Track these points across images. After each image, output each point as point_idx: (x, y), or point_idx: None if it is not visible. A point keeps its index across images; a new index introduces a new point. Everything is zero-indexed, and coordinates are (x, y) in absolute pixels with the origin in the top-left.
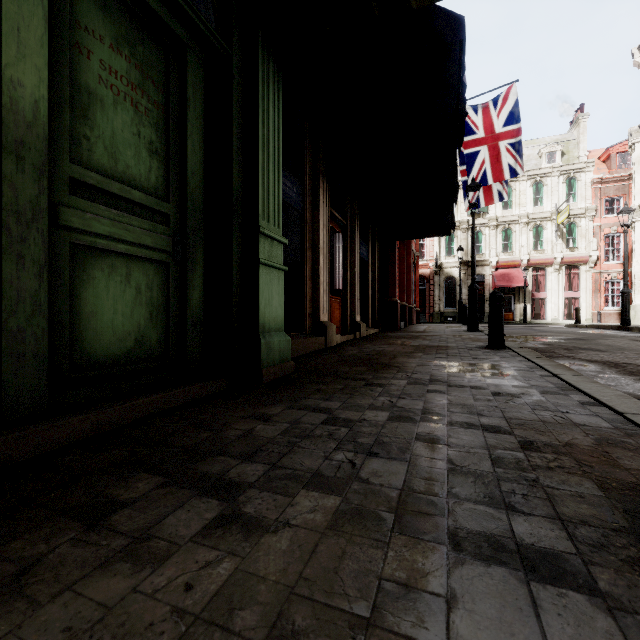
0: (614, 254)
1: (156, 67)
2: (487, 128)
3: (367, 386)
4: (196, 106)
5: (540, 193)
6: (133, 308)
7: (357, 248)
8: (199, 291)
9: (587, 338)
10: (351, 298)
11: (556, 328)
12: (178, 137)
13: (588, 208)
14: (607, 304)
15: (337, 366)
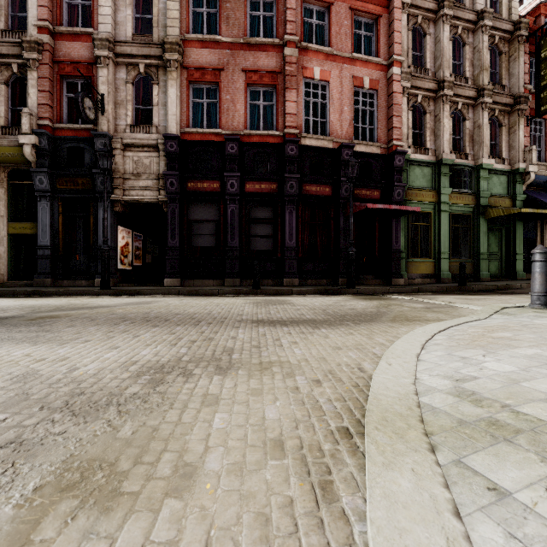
0: None
1: (497, 234)
2: None
3: None
4: (503, 236)
5: None
6: (494, 268)
7: None
8: (504, 265)
9: None
10: None
11: None
12: (500, 242)
13: None
14: None
15: None
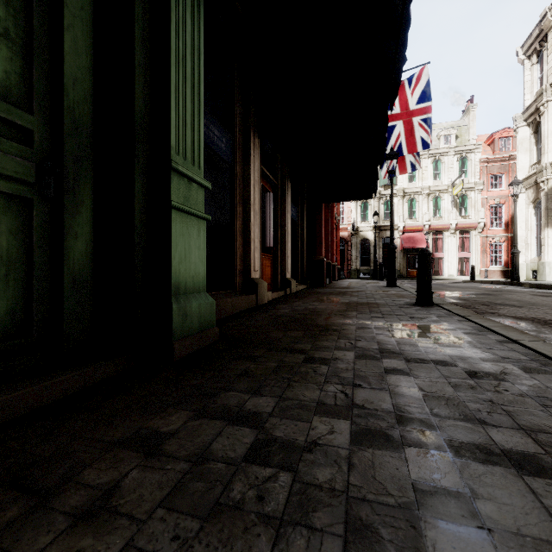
0: (497, 221)
1: None
2: (403, 104)
3: (307, 363)
4: None
5: (439, 169)
6: None
7: (287, 208)
8: (85, 241)
9: (493, 293)
10: (282, 256)
11: (459, 283)
12: (49, 25)
13: (477, 183)
14: (492, 263)
15: (269, 330)
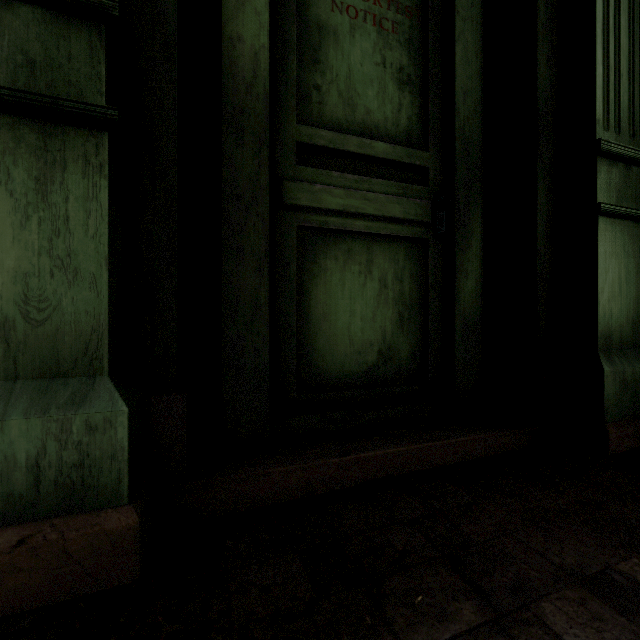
0: None
1: None
2: None
3: None
4: None
5: None
6: (375, 308)
7: None
8: (474, 279)
9: None
10: None
11: None
12: (441, 48)
13: None
14: None
15: None
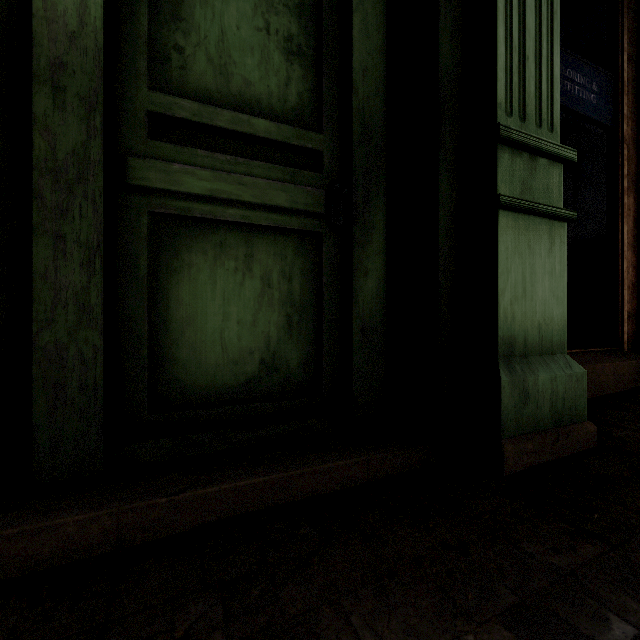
0: None
1: None
2: None
3: None
4: None
5: None
6: (257, 311)
7: None
8: (376, 278)
9: None
10: None
11: None
12: (338, 19)
13: None
14: None
15: None
